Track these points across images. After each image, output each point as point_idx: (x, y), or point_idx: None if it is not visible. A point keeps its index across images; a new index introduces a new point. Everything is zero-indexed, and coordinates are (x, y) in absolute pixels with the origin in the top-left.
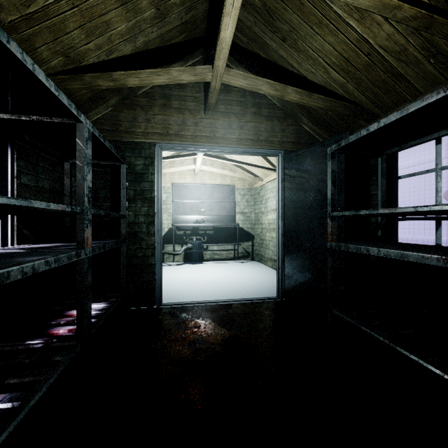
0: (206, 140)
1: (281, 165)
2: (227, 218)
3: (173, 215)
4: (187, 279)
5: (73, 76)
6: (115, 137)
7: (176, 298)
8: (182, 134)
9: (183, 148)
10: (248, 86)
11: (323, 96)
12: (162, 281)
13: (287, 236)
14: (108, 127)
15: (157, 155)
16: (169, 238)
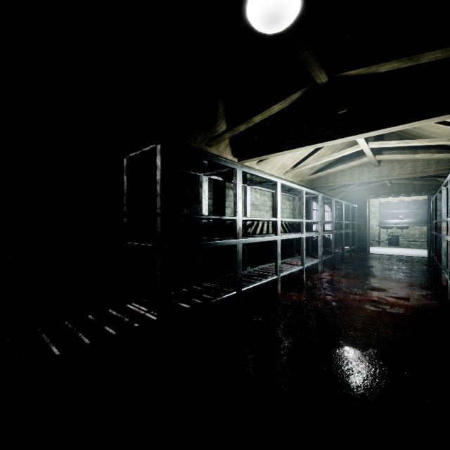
0: (388, 194)
1: (428, 200)
2: (421, 221)
3: (379, 220)
4: (384, 251)
5: (345, 191)
6: (353, 197)
7: (376, 253)
8: (378, 193)
9: (378, 198)
10: (399, 182)
11: (431, 181)
12: (371, 250)
13: (431, 230)
14: (350, 195)
15: (367, 201)
16: (377, 233)
